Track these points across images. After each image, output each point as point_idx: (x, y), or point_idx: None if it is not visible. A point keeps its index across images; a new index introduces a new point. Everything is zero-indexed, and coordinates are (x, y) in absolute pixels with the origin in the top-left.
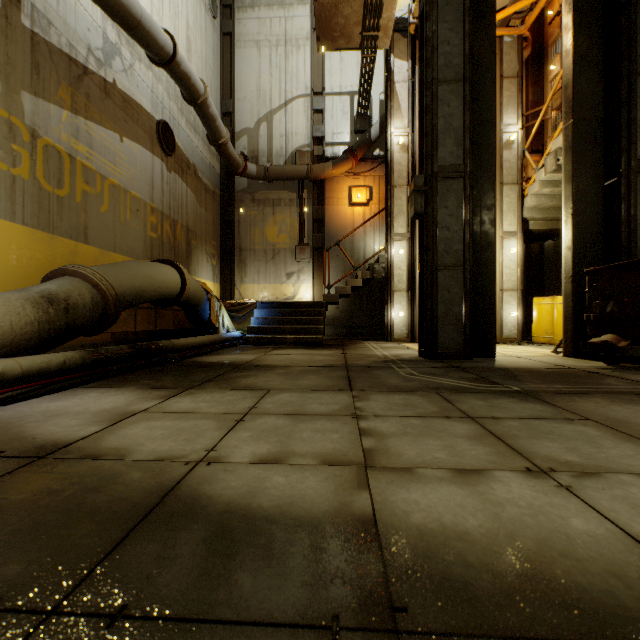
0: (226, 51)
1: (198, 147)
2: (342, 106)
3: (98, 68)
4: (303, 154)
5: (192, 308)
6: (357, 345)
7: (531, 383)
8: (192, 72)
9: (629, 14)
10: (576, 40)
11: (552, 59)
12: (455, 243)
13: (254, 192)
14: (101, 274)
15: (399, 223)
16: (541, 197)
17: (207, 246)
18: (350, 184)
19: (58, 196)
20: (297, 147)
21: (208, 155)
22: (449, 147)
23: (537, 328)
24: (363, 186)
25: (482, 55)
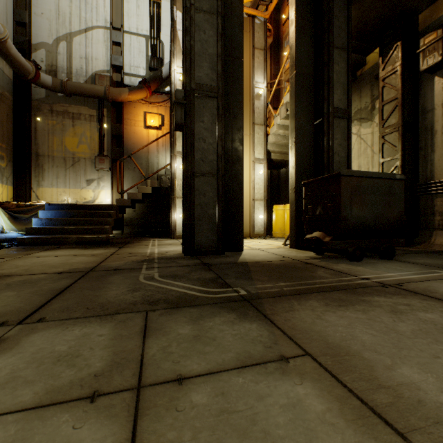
0: None
1: None
2: (139, 45)
3: None
4: (102, 77)
5: None
6: (141, 243)
7: (259, 282)
8: None
9: (329, 2)
10: (297, 13)
11: (285, 48)
12: (210, 154)
13: (53, 103)
14: None
15: (181, 143)
16: (278, 136)
17: None
18: (146, 110)
19: None
20: (97, 70)
21: None
22: (205, 69)
23: (275, 227)
24: (157, 113)
25: (233, 2)
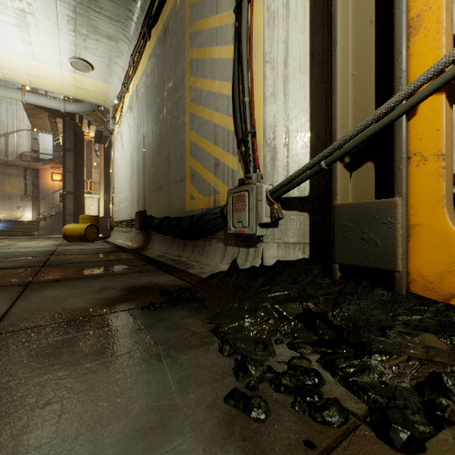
0: None
1: None
2: (49, 139)
3: None
4: (27, 156)
5: None
6: (49, 235)
7: None
8: None
9: None
10: (105, 166)
11: None
12: (71, 209)
13: None
14: None
15: None
16: None
17: None
18: (53, 171)
19: None
20: (24, 151)
21: None
22: (70, 187)
23: None
24: (59, 173)
25: (81, 165)
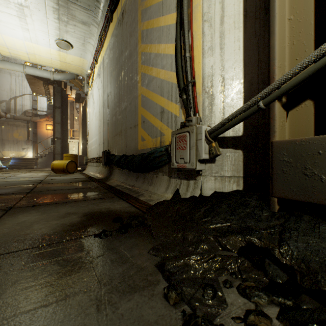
0: None
1: None
2: (44, 100)
3: None
4: (29, 112)
5: None
6: (44, 169)
7: None
8: None
9: None
10: (82, 118)
11: None
12: (59, 150)
13: (9, 121)
14: None
15: None
16: None
17: None
18: (47, 123)
19: None
20: (27, 109)
21: None
22: (58, 134)
23: None
24: (51, 124)
25: (65, 118)
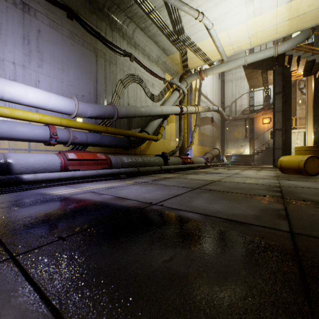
0: (222, 85)
1: (216, 116)
2: (260, 94)
3: (205, 115)
4: (246, 110)
5: (219, 157)
6: (261, 165)
7: None
8: (220, 109)
9: None
10: (314, 97)
11: None
12: (279, 144)
13: (230, 123)
14: (212, 153)
15: None
16: None
17: (218, 140)
18: (262, 117)
19: (202, 140)
20: (244, 108)
21: (218, 117)
22: (278, 125)
23: None
24: (267, 117)
25: (288, 103)
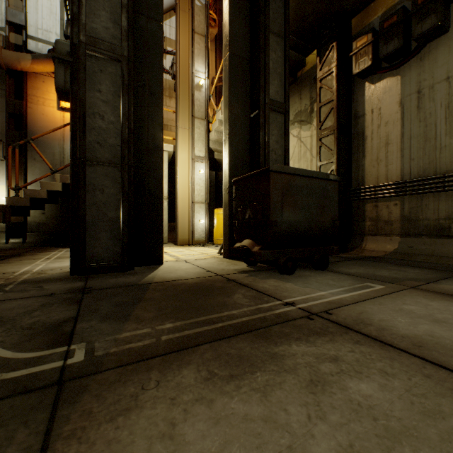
0: None
1: None
2: (50, 4)
3: None
4: None
5: None
6: (34, 255)
7: (134, 324)
8: None
9: None
10: None
11: None
12: (112, 136)
13: None
14: None
15: None
16: (221, 133)
17: None
18: None
19: None
20: None
21: None
22: (104, 20)
23: (216, 232)
24: None
25: None
